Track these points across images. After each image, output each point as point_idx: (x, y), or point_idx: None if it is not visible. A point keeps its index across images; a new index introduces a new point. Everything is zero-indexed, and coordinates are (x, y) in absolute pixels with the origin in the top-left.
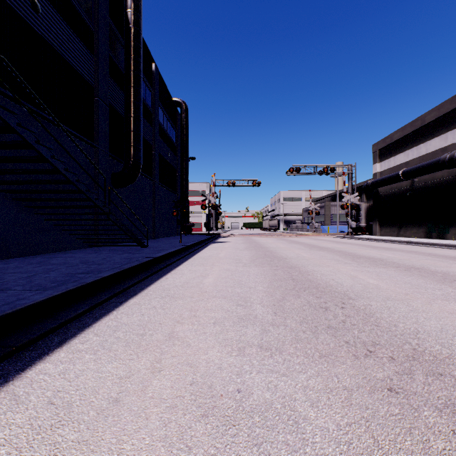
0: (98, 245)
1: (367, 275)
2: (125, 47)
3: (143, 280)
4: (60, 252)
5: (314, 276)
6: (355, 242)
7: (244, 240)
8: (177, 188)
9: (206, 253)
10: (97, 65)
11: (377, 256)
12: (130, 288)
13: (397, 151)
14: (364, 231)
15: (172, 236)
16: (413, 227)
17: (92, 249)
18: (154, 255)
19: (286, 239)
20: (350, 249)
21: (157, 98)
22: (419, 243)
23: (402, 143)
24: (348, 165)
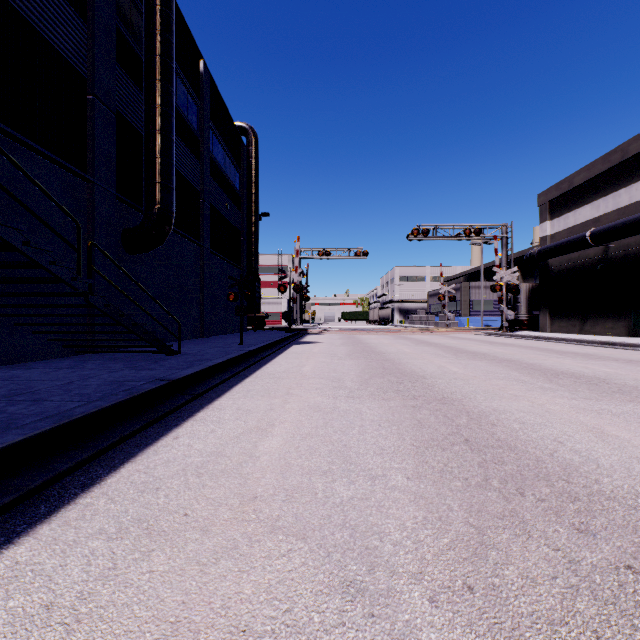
0: (92, 351)
1: (621, 425)
2: (145, 16)
3: (116, 445)
4: (7, 366)
5: (509, 430)
6: (519, 343)
7: (344, 339)
8: (242, 260)
9: (280, 364)
10: (91, 40)
11: (587, 372)
12: (58, 480)
13: (579, 202)
14: (525, 326)
15: (232, 333)
16: (607, 319)
17: (75, 359)
18: (174, 374)
19: (408, 337)
20: (523, 355)
21: (208, 117)
22: (628, 345)
23: (588, 189)
24: (502, 225)
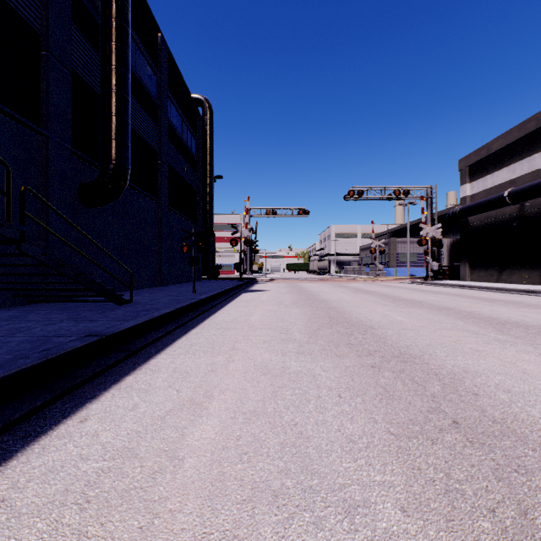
0: (43, 300)
1: None
2: None
3: None
4: None
5: (499, 404)
6: (446, 291)
7: (289, 287)
8: (198, 217)
9: (228, 313)
10: None
11: (530, 321)
12: None
13: (497, 166)
14: (446, 275)
15: (189, 282)
16: (523, 270)
17: (24, 309)
18: (112, 327)
19: (346, 285)
20: (457, 303)
21: (166, 86)
22: None
23: (504, 155)
24: (427, 187)
